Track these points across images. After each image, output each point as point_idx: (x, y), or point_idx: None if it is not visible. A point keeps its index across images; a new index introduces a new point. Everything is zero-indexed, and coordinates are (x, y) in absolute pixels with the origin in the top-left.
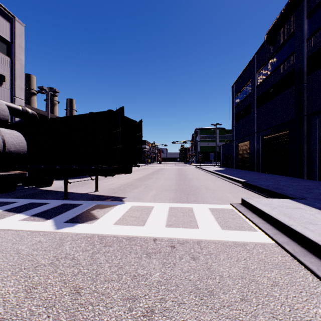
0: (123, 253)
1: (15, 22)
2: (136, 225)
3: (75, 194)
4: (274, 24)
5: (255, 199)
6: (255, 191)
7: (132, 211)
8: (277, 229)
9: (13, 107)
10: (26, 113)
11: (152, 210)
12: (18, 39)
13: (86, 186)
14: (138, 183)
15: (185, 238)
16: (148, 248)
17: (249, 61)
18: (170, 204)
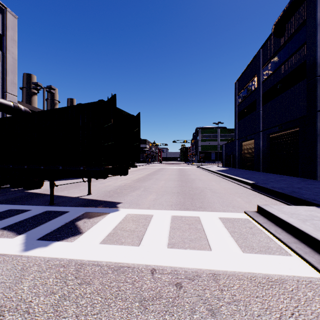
0: (104, 299)
1: (6, 13)
2: (129, 244)
3: (64, 199)
4: (283, 13)
5: (274, 206)
6: (268, 195)
7: (126, 222)
8: (319, 254)
9: (4, 102)
10: (18, 110)
11: (151, 220)
12: (10, 31)
13: (79, 188)
14: (137, 184)
15: (195, 268)
16: (142, 288)
17: (254, 56)
18: (173, 212)
